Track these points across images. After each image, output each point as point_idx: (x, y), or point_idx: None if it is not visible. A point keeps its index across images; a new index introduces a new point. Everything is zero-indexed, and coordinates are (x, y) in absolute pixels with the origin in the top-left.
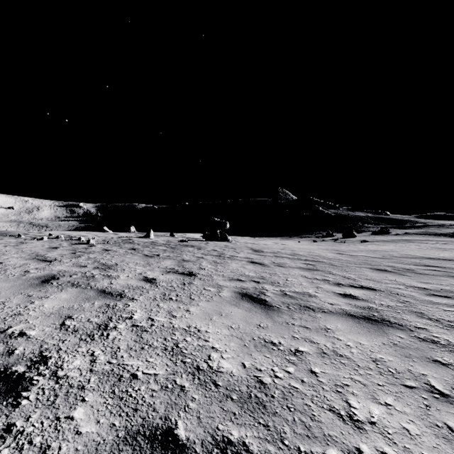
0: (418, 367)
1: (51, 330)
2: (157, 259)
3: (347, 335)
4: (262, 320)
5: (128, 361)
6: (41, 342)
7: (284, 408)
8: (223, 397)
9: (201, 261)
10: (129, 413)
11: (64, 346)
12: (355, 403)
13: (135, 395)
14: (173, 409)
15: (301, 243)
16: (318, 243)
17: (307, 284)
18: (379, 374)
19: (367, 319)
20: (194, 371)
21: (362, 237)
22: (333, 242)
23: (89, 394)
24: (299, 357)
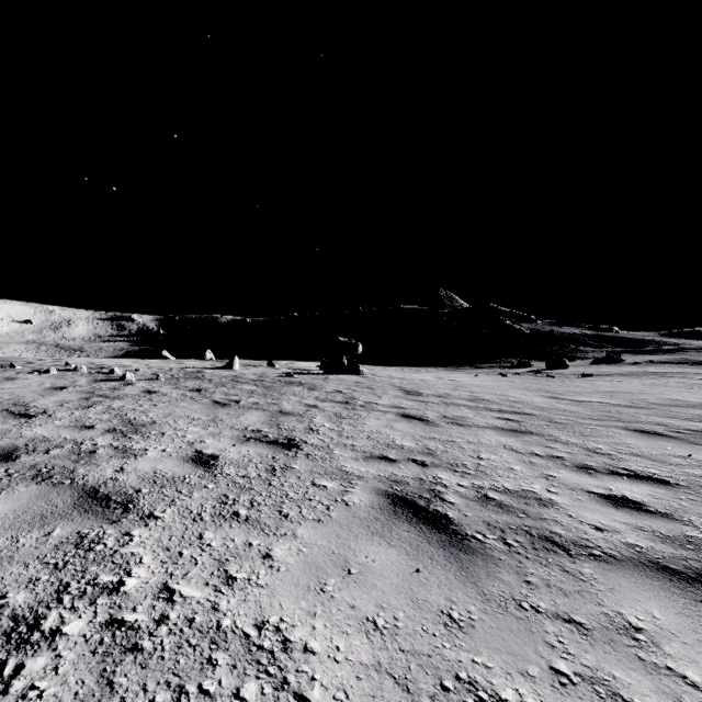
0: None
1: None
2: (233, 410)
3: (701, 661)
4: (453, 591)
5: None
6: None
7: None
8: None
9: (312, 414)
10: None
11: None
12: None
13: None
14: None
15: (482, 378)
16: (509, 378)
17: (523, 467)
18: None
19: None
20: None
21: (579, 367)
22: (534, 376)
23: None
24: None
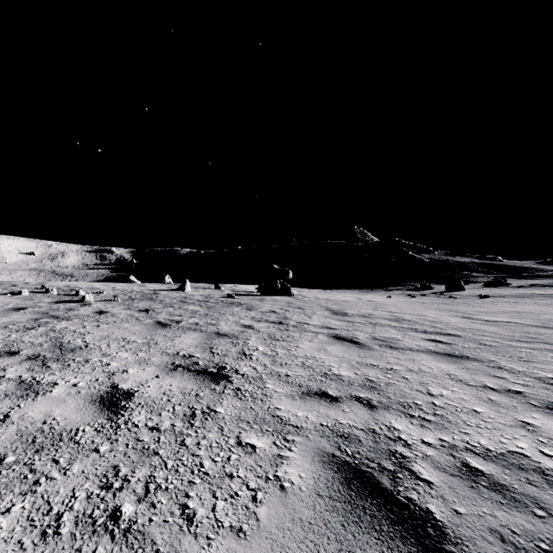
0: None
1: None
2: (171, 331)
3: None
4: None
5: None
6: None
7: None
8: None
9: (247, 335)
10: None
11: None
12: None
13: None
14: None
15: (395, 299)
16: (418, 299)
17: (487, 409)
18: None
19: None
20: None
21: (473, 290)
22: (438, 297)
23: None
24: None
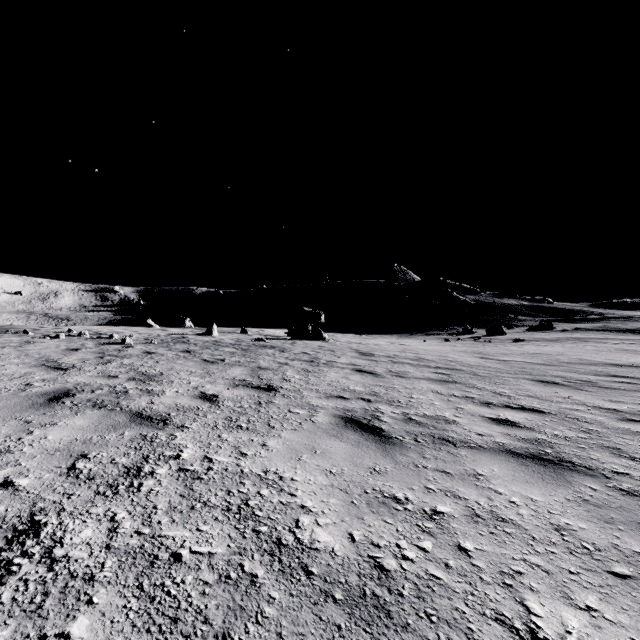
0: (629, 541)
1: (53, 478)
2: (221, 366)
3: (509, 486)
4: (378, 460)
5: (169, 530)
6: (35, 497)
7: (420, 617)
8: (319, 596)
9: (284, 369)
10: (163, 627)
11: (70, 504)
12: (537, 606)
13: (176, 592)
14: (237, 619)
15: (428, 343)
16: (452, 343)
17: (441, 403)
18: (569, 553)
19: (537, 459)
20: (272, 548)
21: (515, 334)
22: (474, 341)
23: (100, 591)
24: (438, 523)
